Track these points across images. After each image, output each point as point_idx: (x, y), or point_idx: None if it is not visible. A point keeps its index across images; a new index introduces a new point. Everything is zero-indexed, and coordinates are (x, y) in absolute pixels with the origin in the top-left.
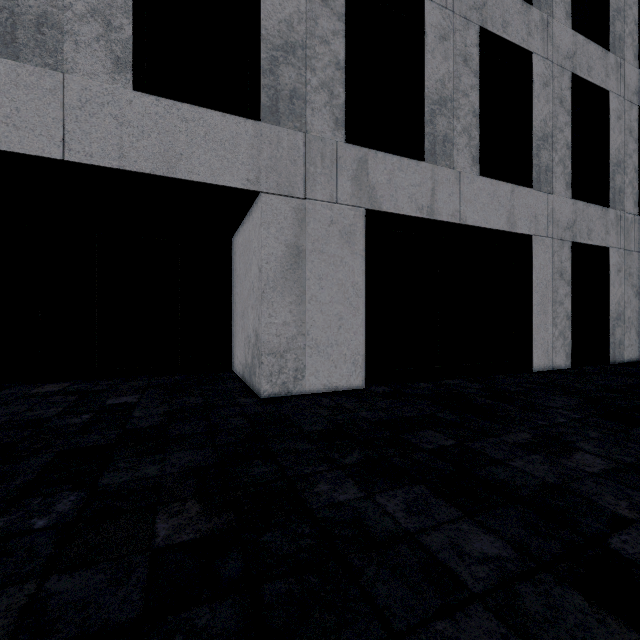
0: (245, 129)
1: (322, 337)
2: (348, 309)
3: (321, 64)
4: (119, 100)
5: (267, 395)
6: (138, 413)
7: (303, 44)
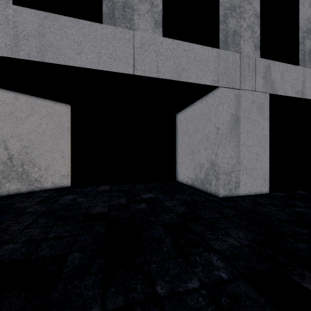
0: (212, 53)
1: (248, 165)
2: (261, 149)
3: (248, 15)
4: (156, 42)
5: (222, 196)
6: (167, 203)
7: (239, 5)
